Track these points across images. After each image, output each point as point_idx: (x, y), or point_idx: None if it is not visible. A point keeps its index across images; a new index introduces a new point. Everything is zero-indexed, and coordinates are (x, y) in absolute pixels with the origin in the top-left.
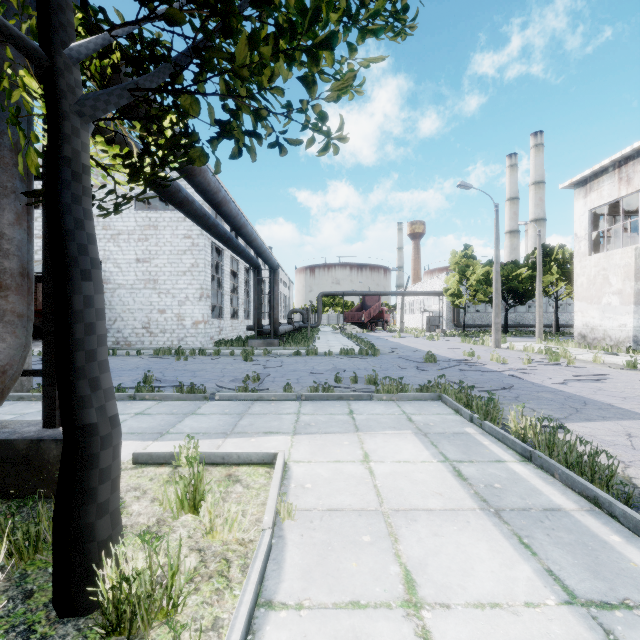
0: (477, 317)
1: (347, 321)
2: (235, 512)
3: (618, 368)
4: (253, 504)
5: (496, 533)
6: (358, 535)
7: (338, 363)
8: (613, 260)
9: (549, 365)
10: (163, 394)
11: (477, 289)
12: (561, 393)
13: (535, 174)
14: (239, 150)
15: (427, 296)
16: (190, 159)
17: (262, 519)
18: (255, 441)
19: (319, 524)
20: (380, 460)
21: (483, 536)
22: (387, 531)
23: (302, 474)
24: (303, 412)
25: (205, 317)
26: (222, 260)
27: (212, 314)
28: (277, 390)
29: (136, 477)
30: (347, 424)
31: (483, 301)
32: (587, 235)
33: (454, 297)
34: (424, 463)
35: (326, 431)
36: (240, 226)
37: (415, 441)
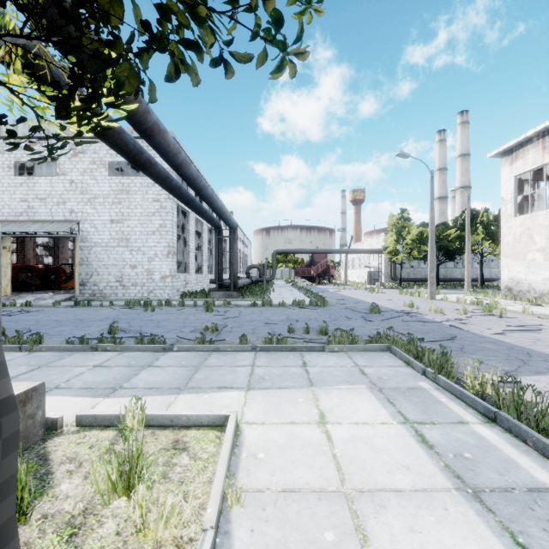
0: (411, 272)
1: (298, 275)
2: (176, 494)
3: (547, 318)
4: (198, 482)
5: (483, 527)
6: (319, 530)
7: (291, 314)
8: (537, 221)
9: (483, 315)
10: (124, 345)
11: (412, 247)
12: (503, 344)
13: (461, 147)
14: (176, 69)
15: (368, 254)
16: (117, 81)
17: (206, 505)
18: (208, 398)
19: (272, 513)
20: (337, 421)
21: (468, 532)
22: (353, 524)
23: (255, 440)
24: (258, 364)
25: (172, 272)
26: (188, 221)
27: (179, 269)
28: (234, 340)
29: (75, 444)
30: (301, 378)
31: (417, 258)
32: (513, 198)
33: (392, 254)
34: (384, 425)
35: (280, 386)
36: (201, 188)
37: (371, 398)
